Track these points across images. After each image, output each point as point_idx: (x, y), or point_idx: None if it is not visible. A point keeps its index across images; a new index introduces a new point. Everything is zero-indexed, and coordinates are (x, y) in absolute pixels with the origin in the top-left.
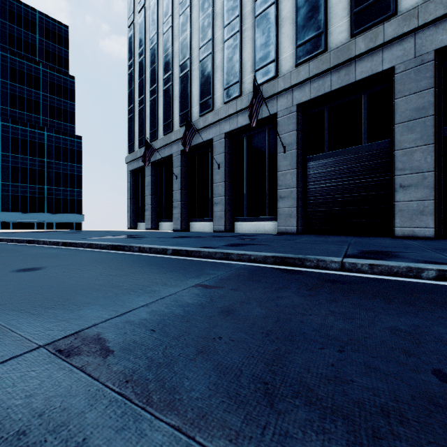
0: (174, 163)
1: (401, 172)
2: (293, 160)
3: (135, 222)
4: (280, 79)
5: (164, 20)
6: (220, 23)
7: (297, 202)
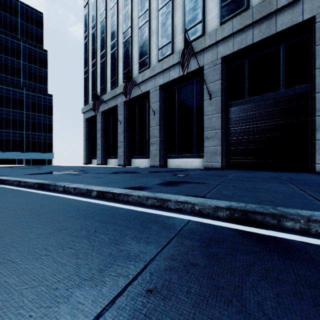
0: (119, 112)
1: None
2: (218, 106)
3: (90, 159)
4: (206, 36)
5: None
6: None
7: (222, 142)
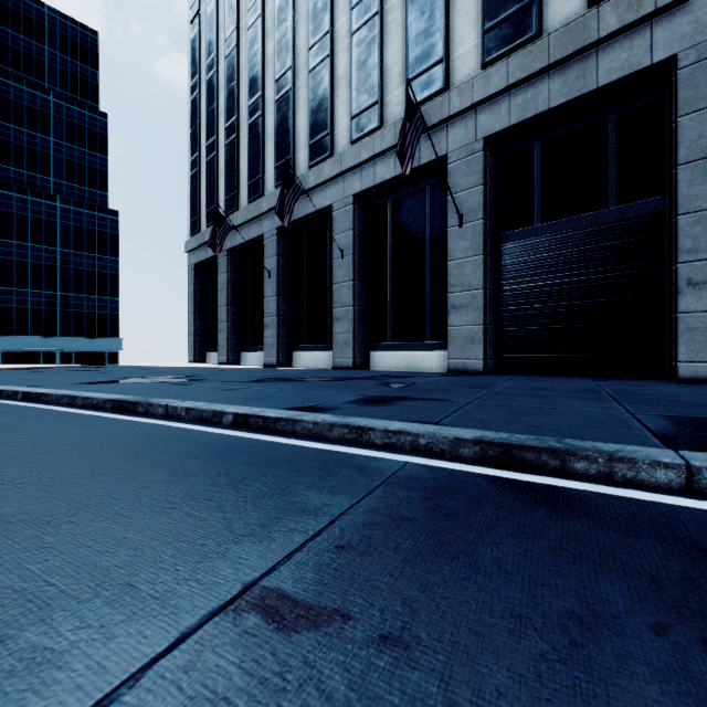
0: (267, 250)
1: (691, 255)
2: (477, 240)
3: (202, 351)
4: (453, 92)
5: (249, 5)
6: (345, 2)
7: (485, 316)
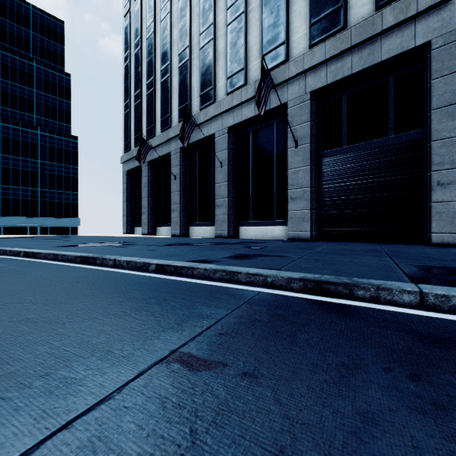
0: (173, 162)
1: (439, 166)
2: (306, 156)
3: (132, 226)
4: (291, 63)
5: (162, 6)
6: (222, 5)
7: (311, 204)
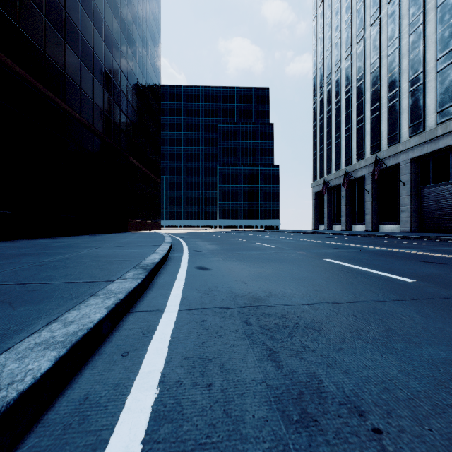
0: (342, 189)
1: None
2: (408, 190)
3: (317, 225)
4: (400, 144)
5: (335, 100)
6: (368, 107)
7: (411, 214)
